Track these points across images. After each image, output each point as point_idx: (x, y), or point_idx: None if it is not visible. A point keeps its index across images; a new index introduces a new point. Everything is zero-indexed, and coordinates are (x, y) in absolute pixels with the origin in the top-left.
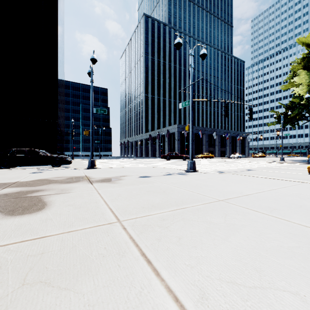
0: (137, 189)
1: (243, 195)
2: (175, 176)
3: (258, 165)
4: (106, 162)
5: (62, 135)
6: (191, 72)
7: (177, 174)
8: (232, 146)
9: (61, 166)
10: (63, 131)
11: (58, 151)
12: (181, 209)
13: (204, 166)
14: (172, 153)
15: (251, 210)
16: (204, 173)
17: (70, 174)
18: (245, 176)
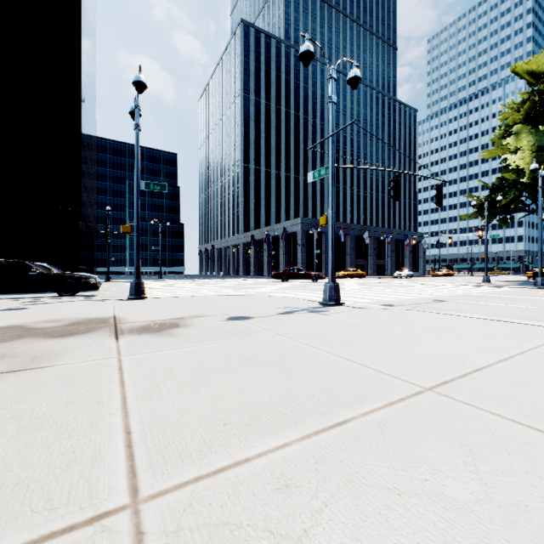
0: (219, 352)
1: (474, 371)
2: (302, 316)
3: (451, 292)
4: (171, 286)
5: (91, 236)
6: (331, 111)
7: (306, 312)
8: (397, 256)
9: (80, 294)
10: (93, 228)
11: (82, 266)
12: (335, 427)
13: (353, 294)
14: (292, 269)
15: (532, 431)
16: (356, 307)
17: (84, 312)
18: (443, 315)
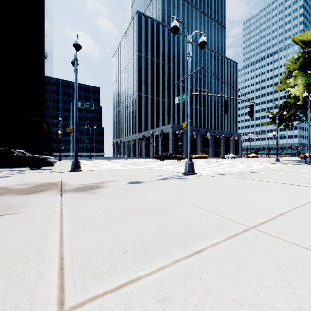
0: (122, 204)
1: (279, 216)
2: (172, 181)
3: (257, 166)
4: (96, 163)
5: (50, 135)
6: (189, 61)
7: (174, 178)
8: (226, 146)
9: (43, 168)
10: (51, 130)
11: (45, 152)
12: (195, 254)
13: (201, 168)
14: (166, 154)
15: None
16: (204, 176)
17: (44, 179)
18: (255, 181)
